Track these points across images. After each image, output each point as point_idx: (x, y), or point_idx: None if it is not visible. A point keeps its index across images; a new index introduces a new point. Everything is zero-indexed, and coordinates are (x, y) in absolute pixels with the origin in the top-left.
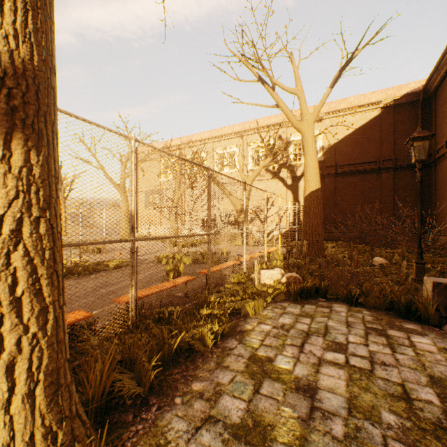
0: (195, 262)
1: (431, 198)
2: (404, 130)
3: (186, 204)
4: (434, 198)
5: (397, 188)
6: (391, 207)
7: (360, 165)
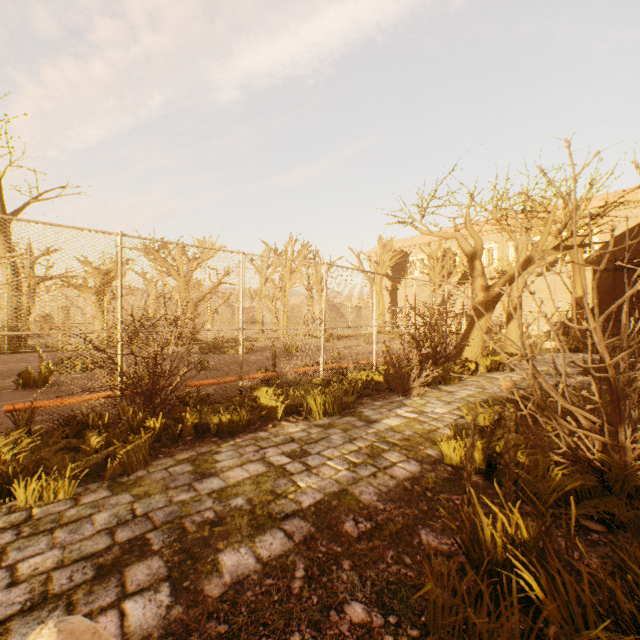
0: None
1: None
2: None
3: None
4: None
5: None
6: None
7: None
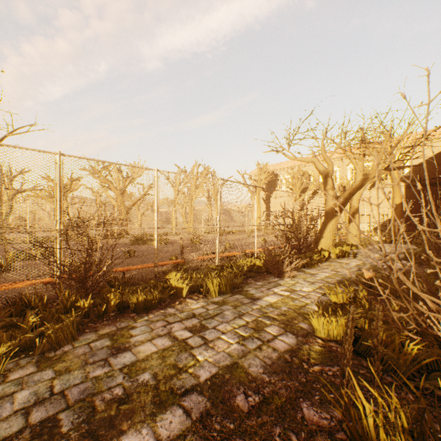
0: None
1: None
2: None
3: None
4: None
5: None
6: None
7: (440, 179)
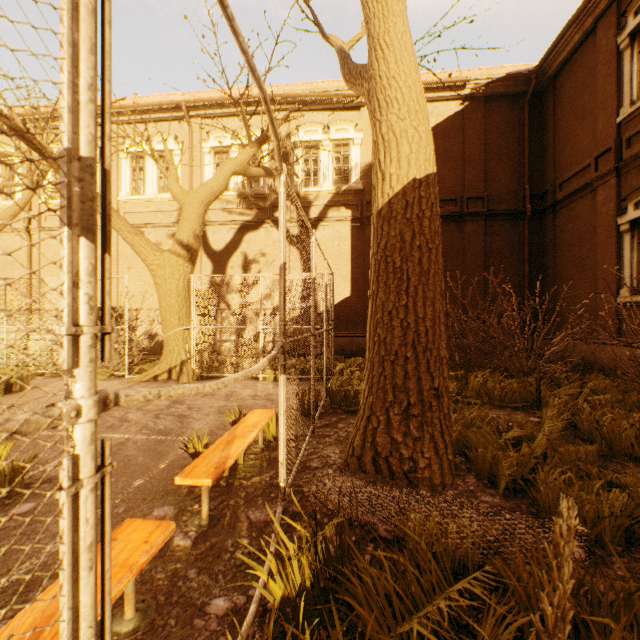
0: None
1: (546, 273)
2: (501, 146)
3: (45, 272)
4: (552, 271)
5: (490, 254)
6: (481, 287)
7: None
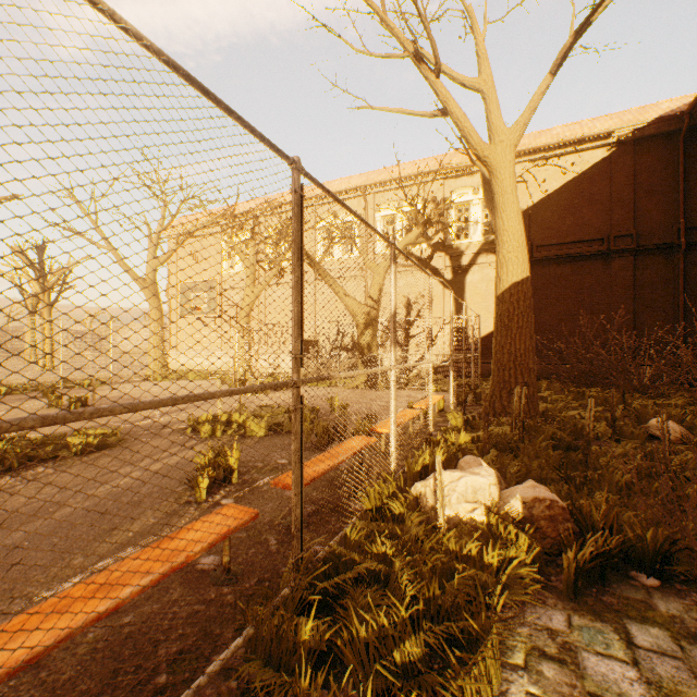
0: (276, 430)
1: None
2: (653, 183)
3: (268, 315)
4: None
5: (640, 287)
6: (629, 319)
7: (573, 246)
